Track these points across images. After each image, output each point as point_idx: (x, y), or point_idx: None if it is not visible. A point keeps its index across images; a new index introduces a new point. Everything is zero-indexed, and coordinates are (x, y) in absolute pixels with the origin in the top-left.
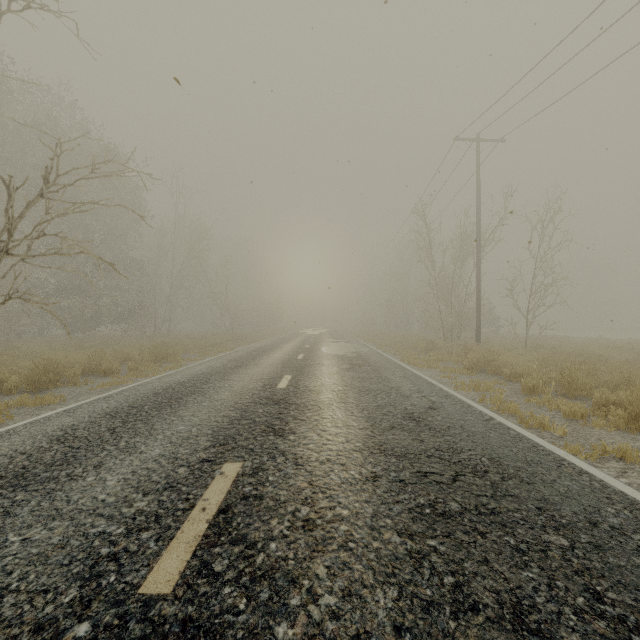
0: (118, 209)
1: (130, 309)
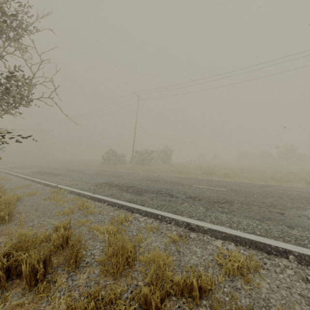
0: None
1: None
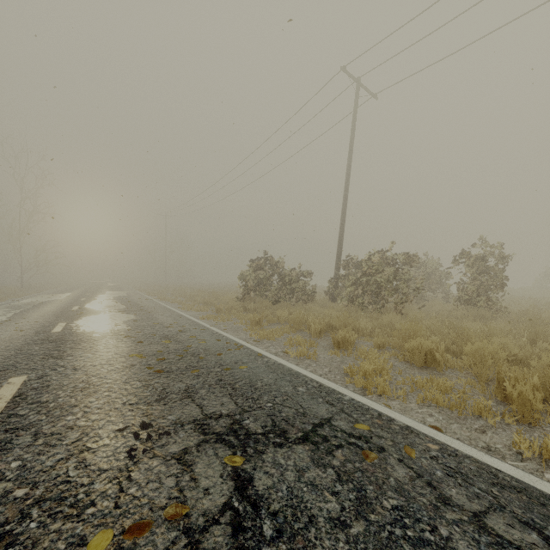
0: None
1: None
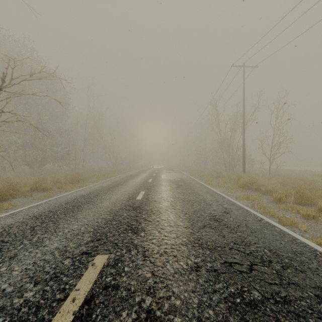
0: (56, 103)
1: (62, 155)
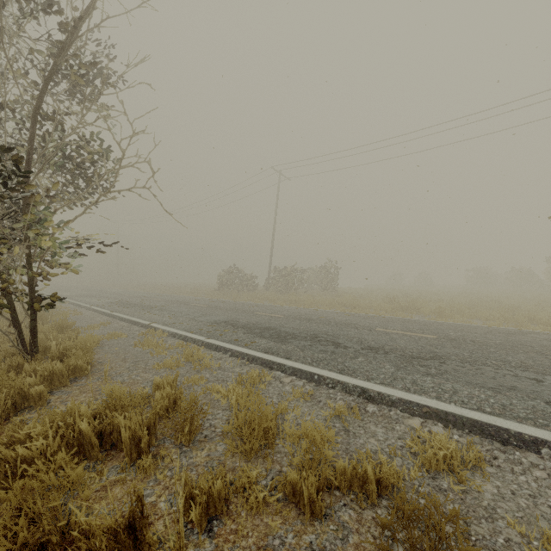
0: None
1: None
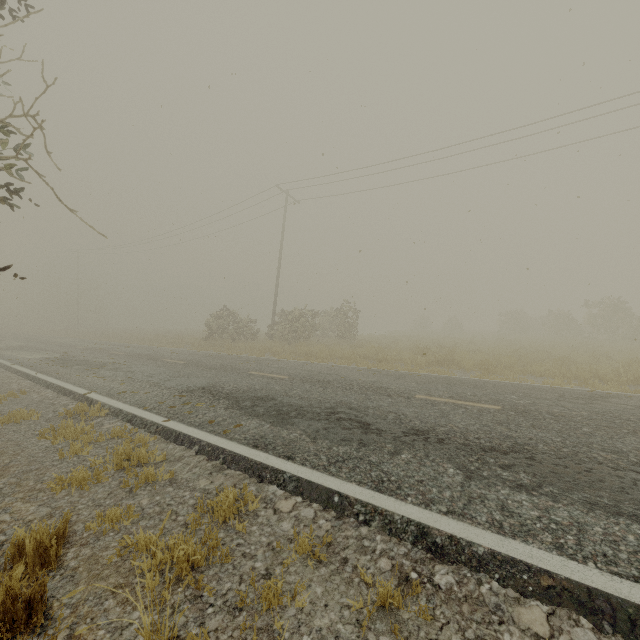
0: None
1: None
